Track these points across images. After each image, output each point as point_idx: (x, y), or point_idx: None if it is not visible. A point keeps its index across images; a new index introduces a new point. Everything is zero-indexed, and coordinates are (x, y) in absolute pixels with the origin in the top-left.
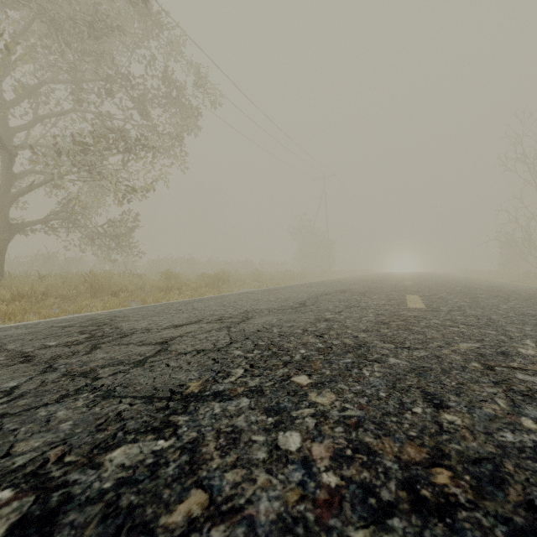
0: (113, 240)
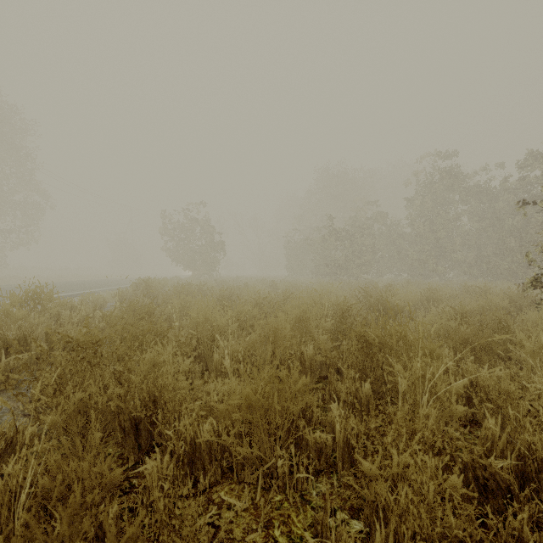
0: None
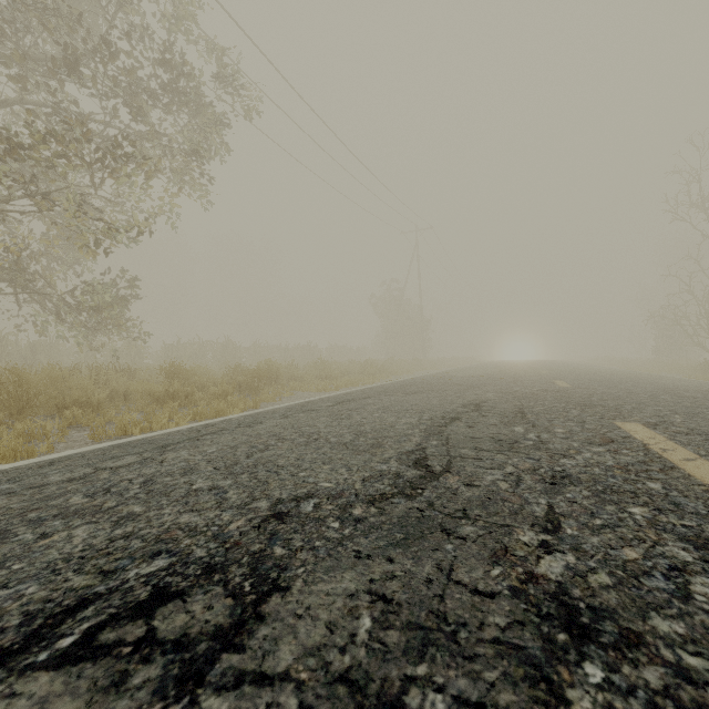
0: (93, 314)
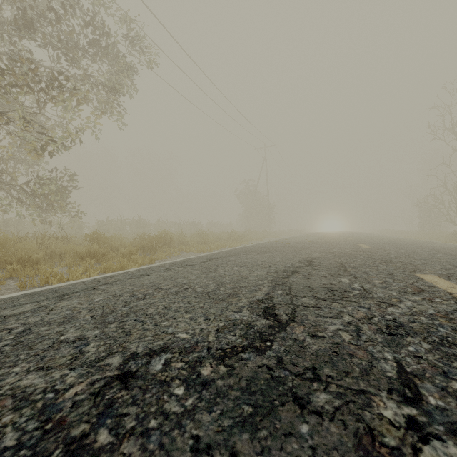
0: (43, 199)
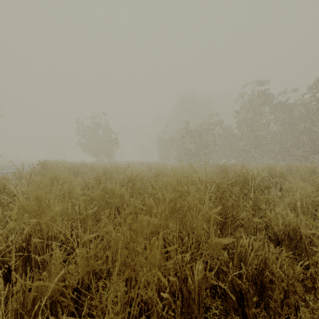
0: None
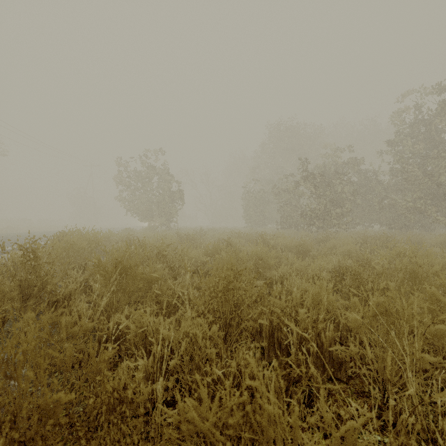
0: None
